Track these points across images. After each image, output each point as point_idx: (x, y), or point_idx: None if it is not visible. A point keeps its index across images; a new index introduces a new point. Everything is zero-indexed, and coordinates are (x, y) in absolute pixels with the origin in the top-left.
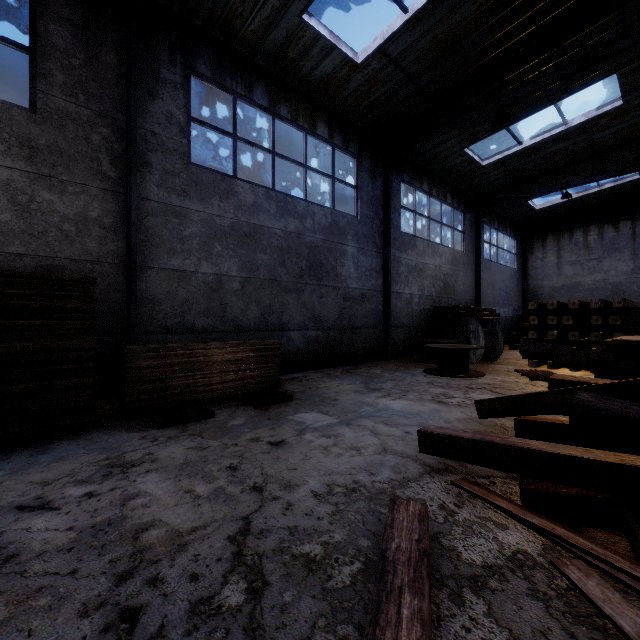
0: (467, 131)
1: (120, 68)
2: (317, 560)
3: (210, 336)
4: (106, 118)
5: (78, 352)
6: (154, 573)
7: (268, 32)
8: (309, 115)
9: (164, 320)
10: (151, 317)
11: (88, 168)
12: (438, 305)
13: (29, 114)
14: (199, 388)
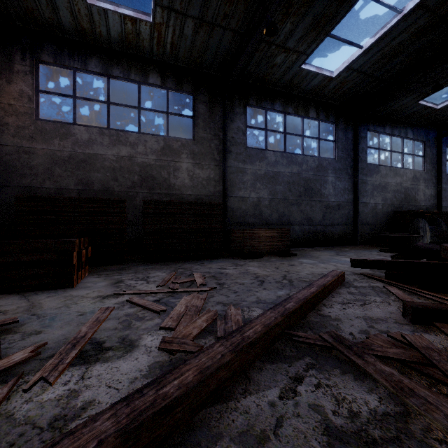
0: (418, 92)
1: (220, 114)
2: (307, 281)
3: (255, 227)
4: (216, 136)
5: (218, 229)
6: (263, 278)
7: (283, 77)
8: (304, 108)
9: (236, 219)
10: (231, 218)
11: (210, 158)
12: (399, 210)
13: (193, 141)
14: (255, 247)
